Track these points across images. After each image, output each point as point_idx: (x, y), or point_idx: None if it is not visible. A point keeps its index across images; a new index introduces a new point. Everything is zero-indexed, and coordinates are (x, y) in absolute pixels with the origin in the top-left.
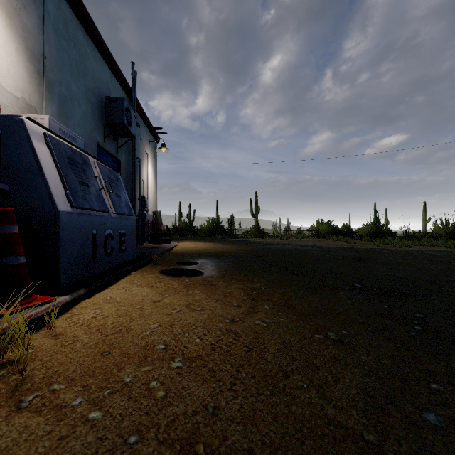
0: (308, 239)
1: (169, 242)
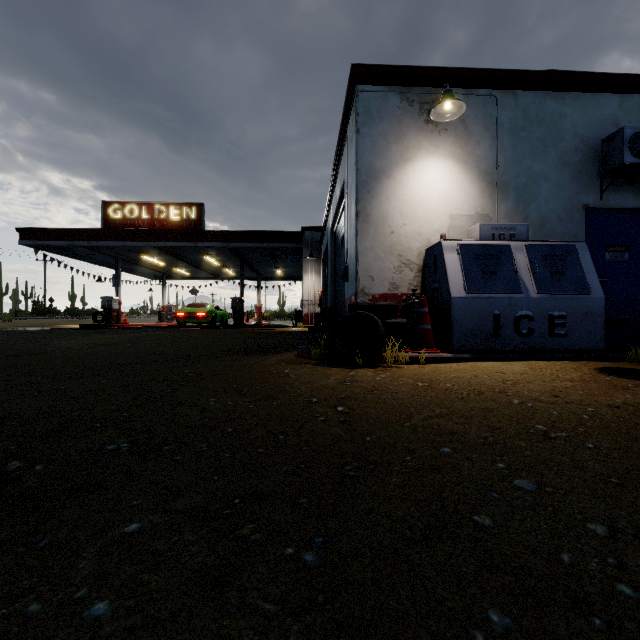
0: None
1: None
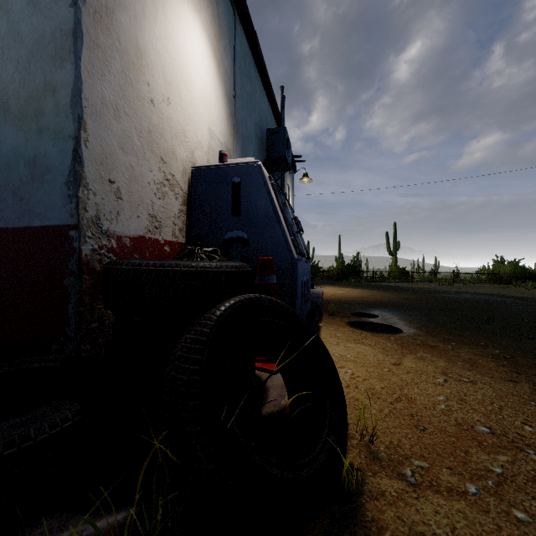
0: (482, 286)
1: (313, 287)
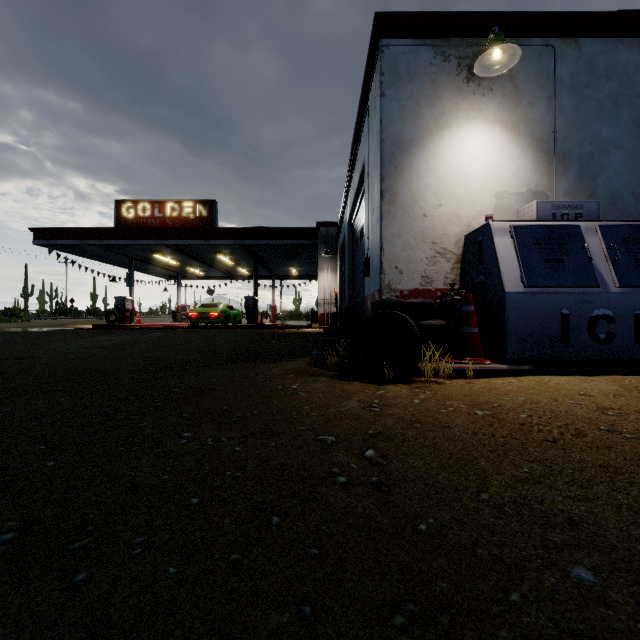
0: None
1: None
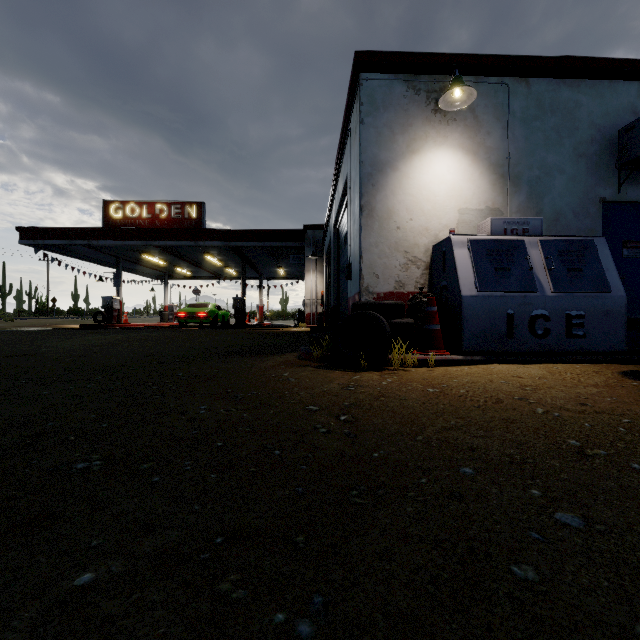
0: None
1: None
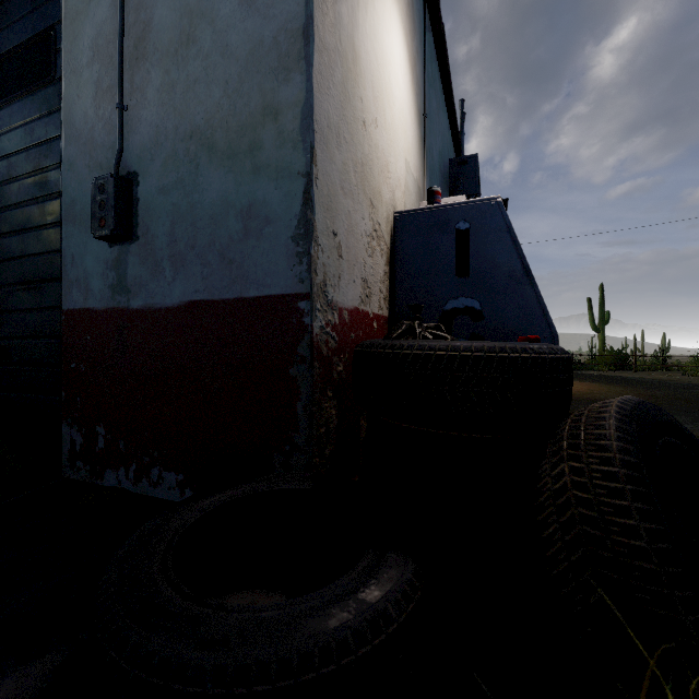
0: None
1: None
